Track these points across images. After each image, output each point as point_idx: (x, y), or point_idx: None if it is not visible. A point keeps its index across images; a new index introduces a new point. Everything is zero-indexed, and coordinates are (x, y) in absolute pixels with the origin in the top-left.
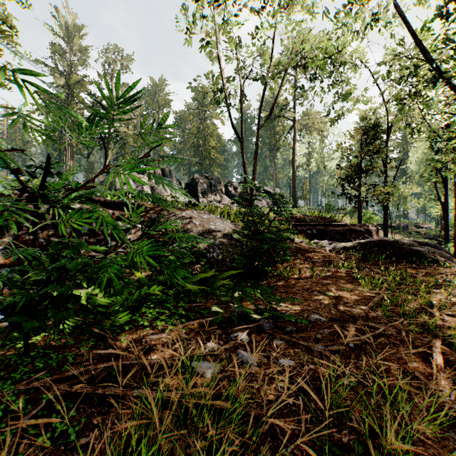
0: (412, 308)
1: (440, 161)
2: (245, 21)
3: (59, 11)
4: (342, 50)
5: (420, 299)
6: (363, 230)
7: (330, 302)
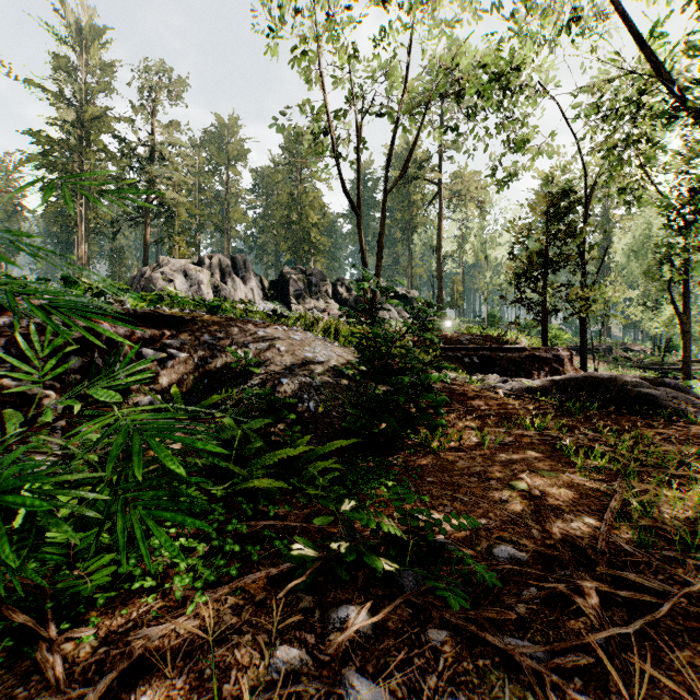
0: (698, 532)
1: (687, 246)
2: (364, 17)
3: (66, 2)
4: (519, 69)
5: (689, 499)
6: (551, 357)
7: (525, 507)
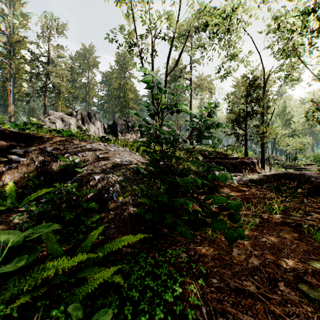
0: None
1: None
2: None
3: None
4: (236, 11)
5: None
6: (250, 162)
7: None
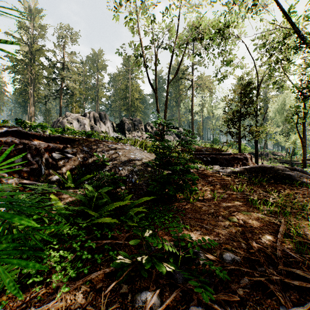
0: None
1: (306, 106)
2: (158, 3)
3: None
4: (228, 27)
5: None
6: (242, 157)
7: (236, 231)
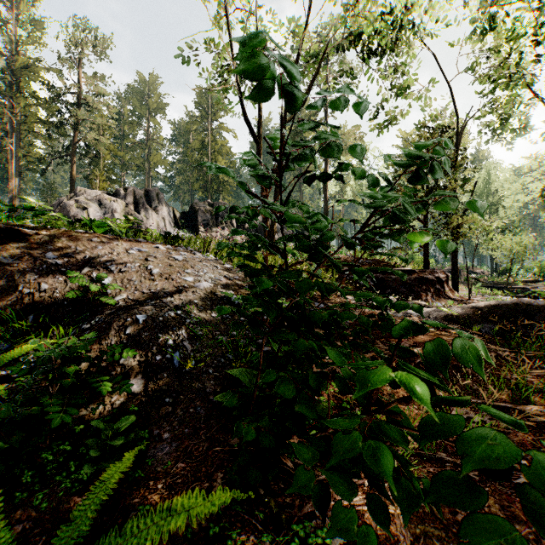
0: None
1: None
2: None
3: None
4: (410, 4)
5: None
6: (435, 279)
7: None
